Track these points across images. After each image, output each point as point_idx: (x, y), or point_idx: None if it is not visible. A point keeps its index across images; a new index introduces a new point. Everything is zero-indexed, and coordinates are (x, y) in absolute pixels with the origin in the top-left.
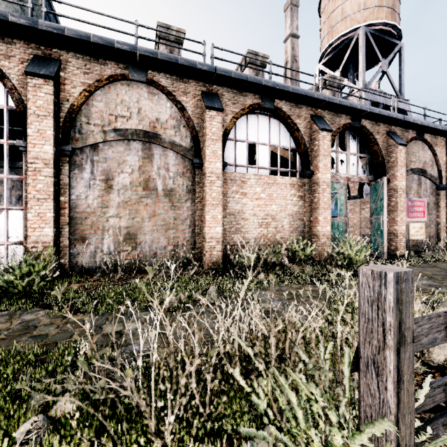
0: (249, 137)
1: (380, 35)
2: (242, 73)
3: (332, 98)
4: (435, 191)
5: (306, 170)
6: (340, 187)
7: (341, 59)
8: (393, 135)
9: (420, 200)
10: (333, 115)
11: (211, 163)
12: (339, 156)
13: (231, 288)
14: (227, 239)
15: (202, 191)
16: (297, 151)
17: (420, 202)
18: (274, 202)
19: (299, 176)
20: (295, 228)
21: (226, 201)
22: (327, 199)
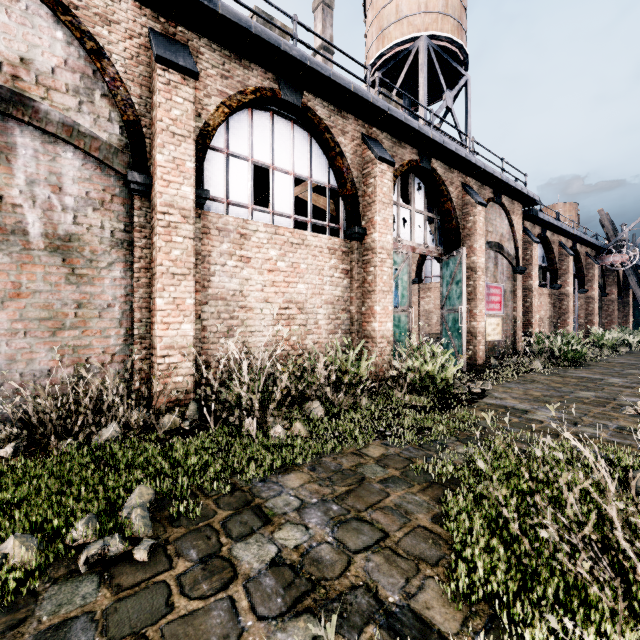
0: (256, 154)
1: (445, 56)
2: (240, 13)
3: (396, 111)
4: (512, 274)
5: (356, 226)
6: (402, 261)
7: (394, 82)
8: (470, 190)
9: (496, 286)
10: (394, 143)
11: (169, 185)
12: (401, 212)
13: (198, 480)
14: (209, 347)
15: (150, 245)
16: (339, 194)
17: (497, 289)
18: (302, 279)
19: (344, 236)
20: (336, 325)
21: (208, 271)
22: (388, 277)
